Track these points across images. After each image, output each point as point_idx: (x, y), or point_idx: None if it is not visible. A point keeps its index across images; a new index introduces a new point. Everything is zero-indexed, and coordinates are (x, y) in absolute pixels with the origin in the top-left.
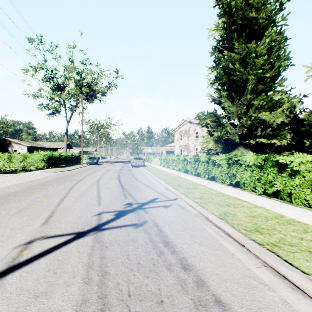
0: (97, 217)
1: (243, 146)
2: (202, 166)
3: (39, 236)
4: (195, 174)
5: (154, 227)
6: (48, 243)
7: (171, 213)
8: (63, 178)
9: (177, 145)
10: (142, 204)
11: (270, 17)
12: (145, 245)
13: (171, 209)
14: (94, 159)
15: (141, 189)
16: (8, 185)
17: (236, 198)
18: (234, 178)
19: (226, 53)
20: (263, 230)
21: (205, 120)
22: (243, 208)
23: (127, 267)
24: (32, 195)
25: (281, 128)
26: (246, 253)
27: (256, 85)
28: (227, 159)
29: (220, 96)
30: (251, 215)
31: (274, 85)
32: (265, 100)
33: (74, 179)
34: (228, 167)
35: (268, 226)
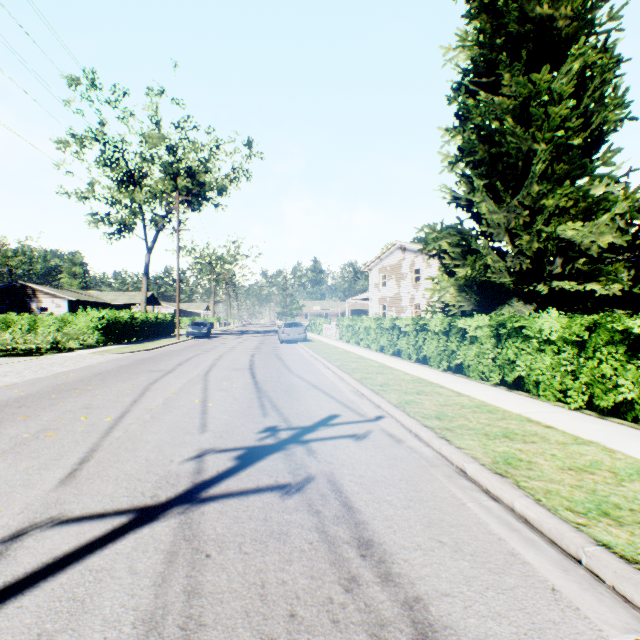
0: (194, 463)
1: (521, 298)
2: (434, 342)
3: (42, 518)
4: (417, 360)
5: (331, 495)
6: (62, 539)
7: (372, 456)
8: (134, 366)
9: (374, 297)
10: (302, 432)
11: (582, 15)
12: (309, 552)
13: (371, 445)
14: (203, 326)
15: (300, 393)
16: (13, 382)
17: (524, 418)
18: (510, 370)
19: (484, 97)
20: (620, 512)
21: (437, 243)
22: (548, 445)
23: (259, 632)
24: (57, 406)
25: (607, 258)
26: (592, 585)
27: (551, 164)
28: (493, 325)
29: (470, 191)
30: (573, 466)
31: (590, 163)
32: (573, 195)
33: (157, 368)
34: (496, 345)
35: (630, 501)
